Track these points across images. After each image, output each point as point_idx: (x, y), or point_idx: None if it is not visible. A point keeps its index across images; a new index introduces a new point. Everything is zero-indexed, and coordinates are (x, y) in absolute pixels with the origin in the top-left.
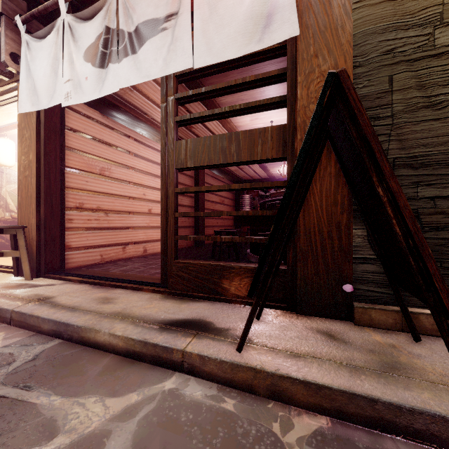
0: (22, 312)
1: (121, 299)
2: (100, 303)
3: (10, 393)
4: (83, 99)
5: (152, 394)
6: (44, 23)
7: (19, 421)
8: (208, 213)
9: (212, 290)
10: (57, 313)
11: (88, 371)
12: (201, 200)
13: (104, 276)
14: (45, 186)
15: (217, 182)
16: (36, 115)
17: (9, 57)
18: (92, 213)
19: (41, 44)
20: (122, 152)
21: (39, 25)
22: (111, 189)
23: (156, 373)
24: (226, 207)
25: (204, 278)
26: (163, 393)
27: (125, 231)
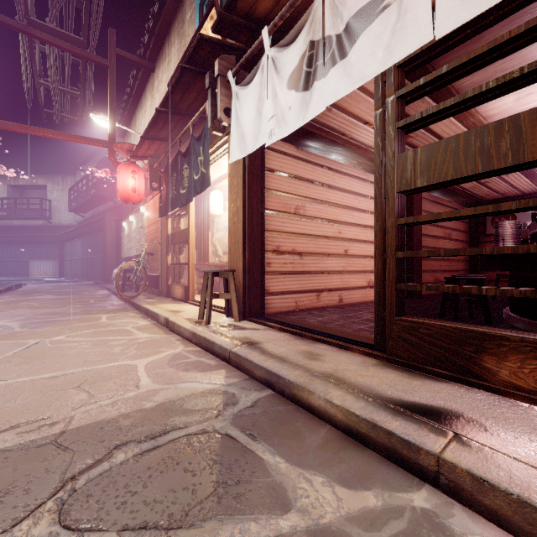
0: (237, 354)
1: (328, 358)
2: (306, 358)
3: (239, 437)
4: (286, 132)
5: (396, 505)
6: (247, 71)
7: (252, 474)
8: (454, 251)
9: (462, 367)
10: (267, 361)
11: (306, 438)
12: (412, 236)
13: (303, 326)
14: (249, 230)
15: (435, 208)
16: (242, 162)
17: (223, 113)
18: (287, 256)
19: (248, 90)
20: (316, 186)
21: (244, 73)
22: (305, 229)
23: (393, 473)
24: (449, 243)
25: (446, 348)
26: (413, 511)
27: (319, 276)
